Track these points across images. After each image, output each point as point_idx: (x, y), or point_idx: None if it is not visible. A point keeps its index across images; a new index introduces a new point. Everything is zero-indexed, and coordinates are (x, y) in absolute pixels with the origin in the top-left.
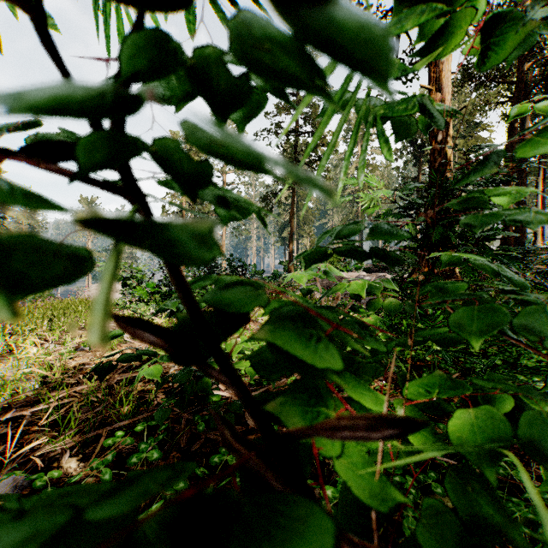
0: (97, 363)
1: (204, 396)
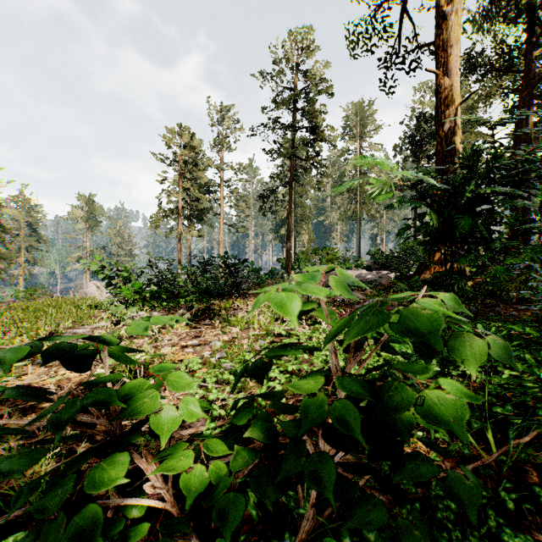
0: (45, 385)
1: (157, 451)
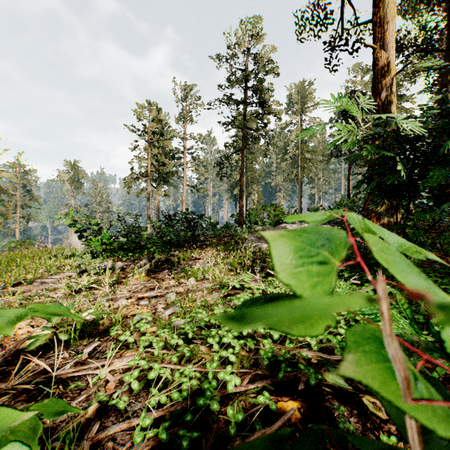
0: None
1: None
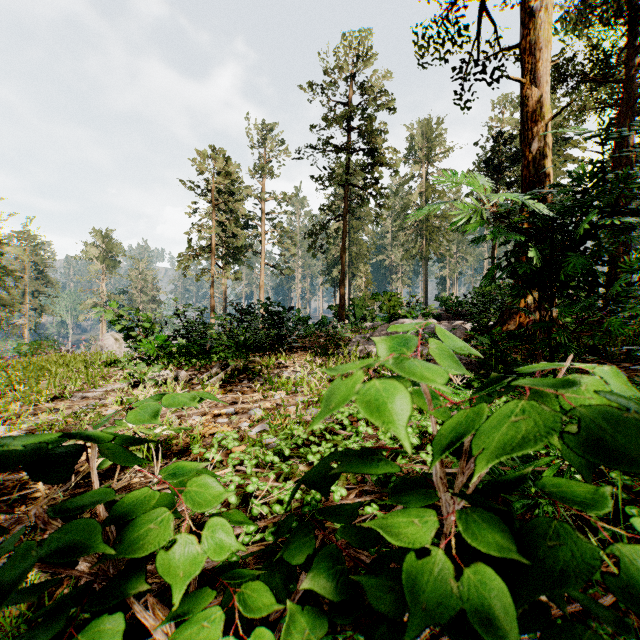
0: None
1: None
